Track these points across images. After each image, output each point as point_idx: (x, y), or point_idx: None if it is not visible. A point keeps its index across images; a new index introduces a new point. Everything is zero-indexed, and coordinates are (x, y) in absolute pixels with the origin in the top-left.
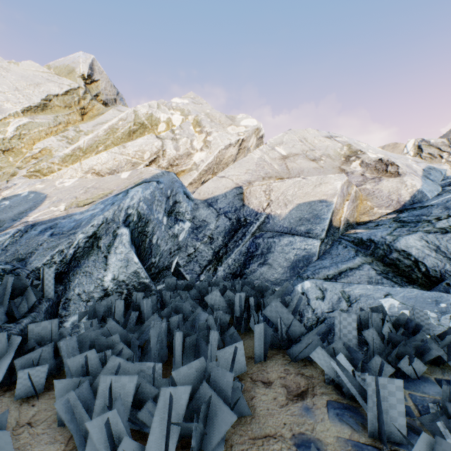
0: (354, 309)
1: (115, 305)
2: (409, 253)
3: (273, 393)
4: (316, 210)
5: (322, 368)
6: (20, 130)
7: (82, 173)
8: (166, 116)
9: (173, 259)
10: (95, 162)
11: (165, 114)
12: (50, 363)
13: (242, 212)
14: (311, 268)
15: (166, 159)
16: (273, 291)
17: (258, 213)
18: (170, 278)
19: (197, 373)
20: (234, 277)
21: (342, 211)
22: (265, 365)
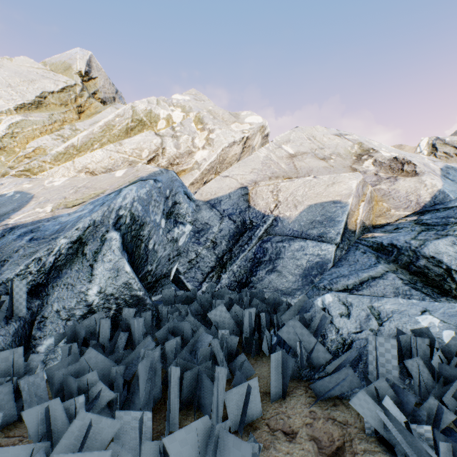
0: (386, 329)
1: (99, 325)
2: (439, 260)
3: (300, 451)
4: (329, 212)
5: (365, 419)
6: (13, 128)
7: (74, 171)
8: (166, 113)
9: (172, 266)
10: (89, 160)
11: (165, 110)
12: (8, 408)
13: (248, 214)
14: (327, 277)
15: (166, 158)
16: (287, 305)
17: (266, 216)
18: (167, 289)
19: (199, 439)
20: (239, 286)
21: (358, 213)
22: (284, 405)
